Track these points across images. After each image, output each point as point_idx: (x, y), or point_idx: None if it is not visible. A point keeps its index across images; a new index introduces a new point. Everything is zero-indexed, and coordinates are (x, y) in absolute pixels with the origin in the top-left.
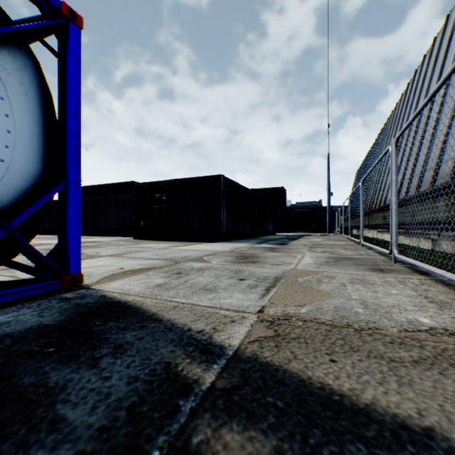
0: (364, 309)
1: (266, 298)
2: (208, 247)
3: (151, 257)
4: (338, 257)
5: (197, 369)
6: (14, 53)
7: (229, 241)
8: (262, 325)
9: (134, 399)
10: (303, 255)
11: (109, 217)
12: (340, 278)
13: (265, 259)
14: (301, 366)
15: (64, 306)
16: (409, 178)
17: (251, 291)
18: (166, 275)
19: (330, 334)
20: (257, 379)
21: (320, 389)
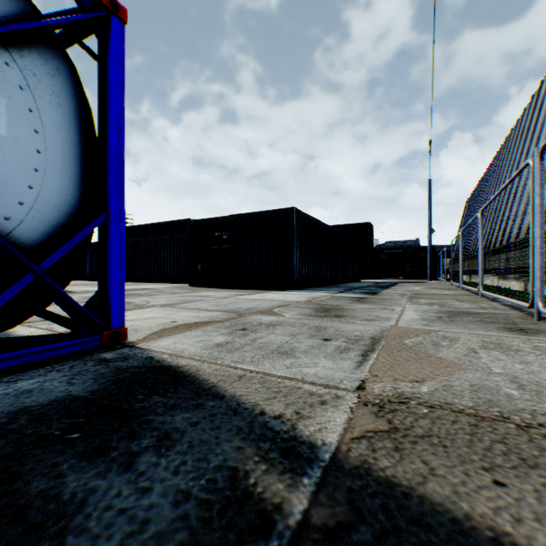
0: (518, 391)
1: (365, 367)
2: (278, 297)
3: (210, 308)
4: (452, 311)
5: (278, 484)
6: (45, 56)
7: (303, 289)
8: (367, 410)
9: (182, 537)
10: (403, 308)
11: (162, 260)
12: (464, 340)
13: (353, 313)
14: (446, 490)
15: (101, 370)
16: (545, 207)
17: (341, 356)
18: (228, 331)
19: (477, 432)
20: (377, 511)
21: (494, 544)
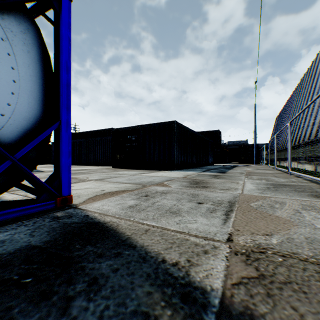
0: None
1: (229, 223)
2: (166, 174)
3: (125, 182)
4: (274, 184)
5: None
6: (19, 20)
7: (180, 169)
8: (238, 259)
9: None
10: (244, 182)
11: (96, 152)
12: (289, 204)
13: (213, 185)
14: None
15: (53, 225)
16: None
17: (212, 215)
18: (137, 197)
19: None
20: None
21: None
